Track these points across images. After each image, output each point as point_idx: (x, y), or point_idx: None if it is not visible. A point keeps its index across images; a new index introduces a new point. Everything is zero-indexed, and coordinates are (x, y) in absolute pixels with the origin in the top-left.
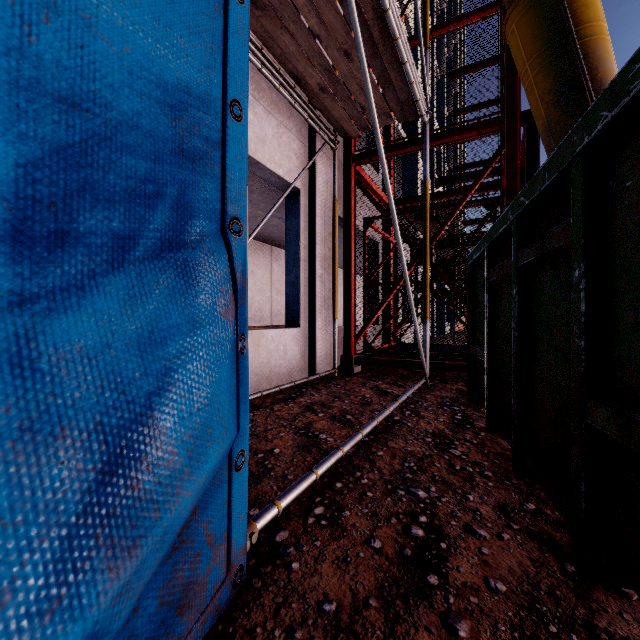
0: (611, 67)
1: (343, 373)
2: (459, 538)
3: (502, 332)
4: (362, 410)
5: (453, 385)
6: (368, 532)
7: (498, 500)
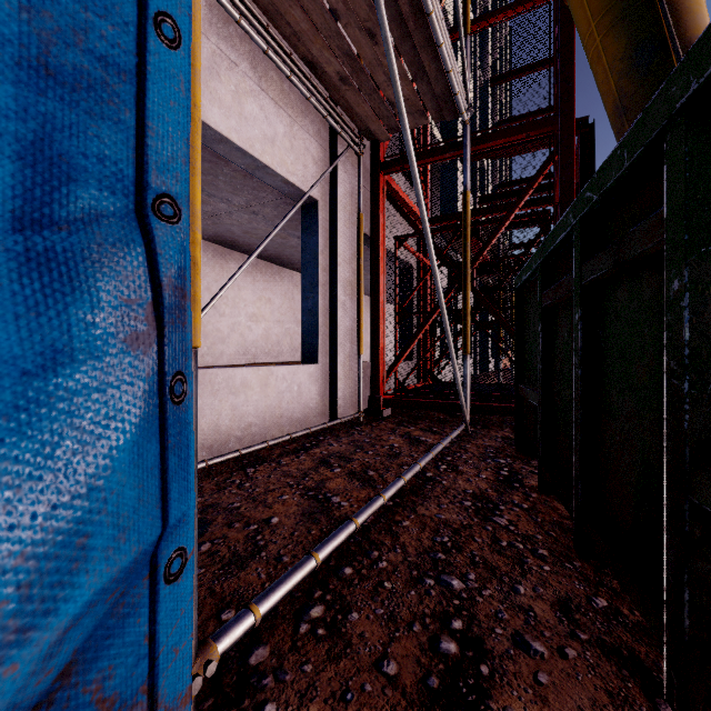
0: (704, 22)
1: (370, 417)
2: (506, 657)
3: (559, 369)
4: (388, 464)
5: (498, 431)
6: (381, 647)
7: (558, 593)
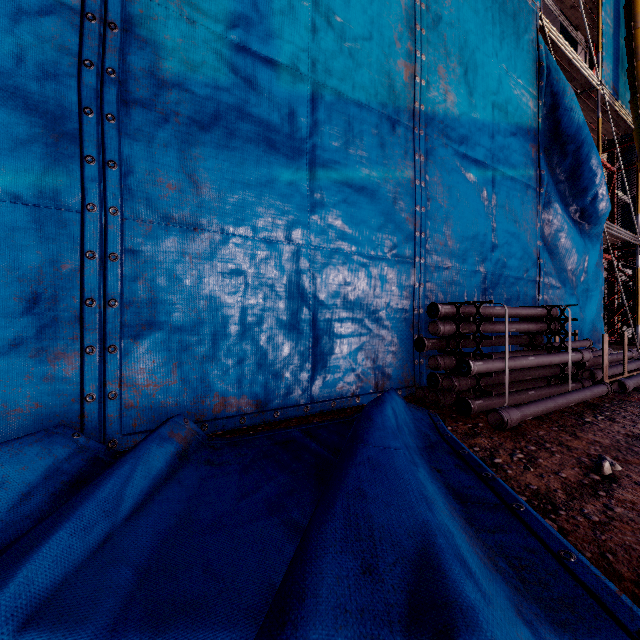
0: None
1: None
2: None
3: None
4: None
5: None
6: None
7: None
